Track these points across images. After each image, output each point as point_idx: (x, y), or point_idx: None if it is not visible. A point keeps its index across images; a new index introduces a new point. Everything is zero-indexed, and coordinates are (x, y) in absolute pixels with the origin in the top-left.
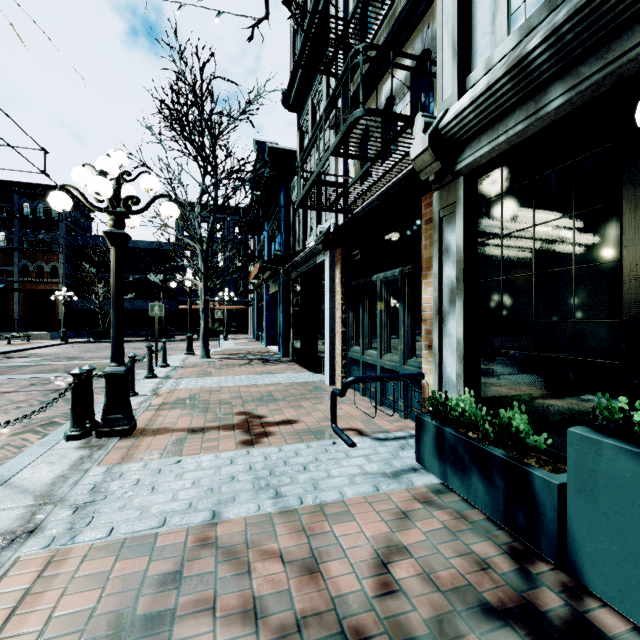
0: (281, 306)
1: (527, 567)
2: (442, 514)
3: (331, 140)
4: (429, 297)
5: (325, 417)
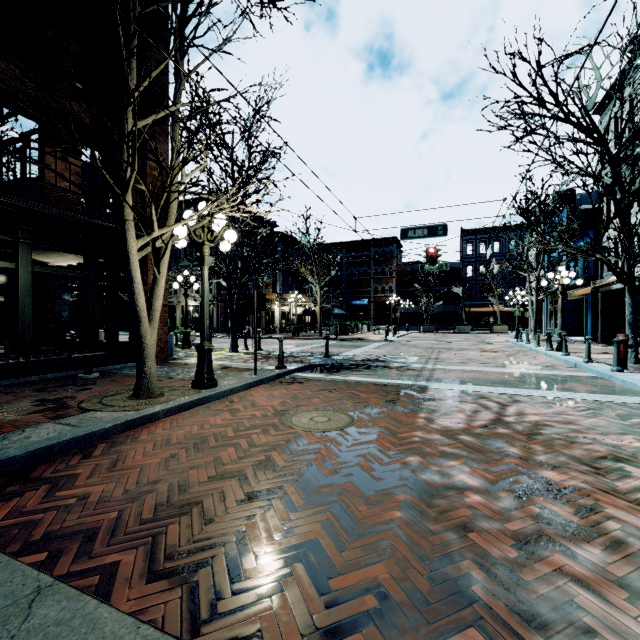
0: (590, 309)
1: None
2: None
3: None
4: None
5: None
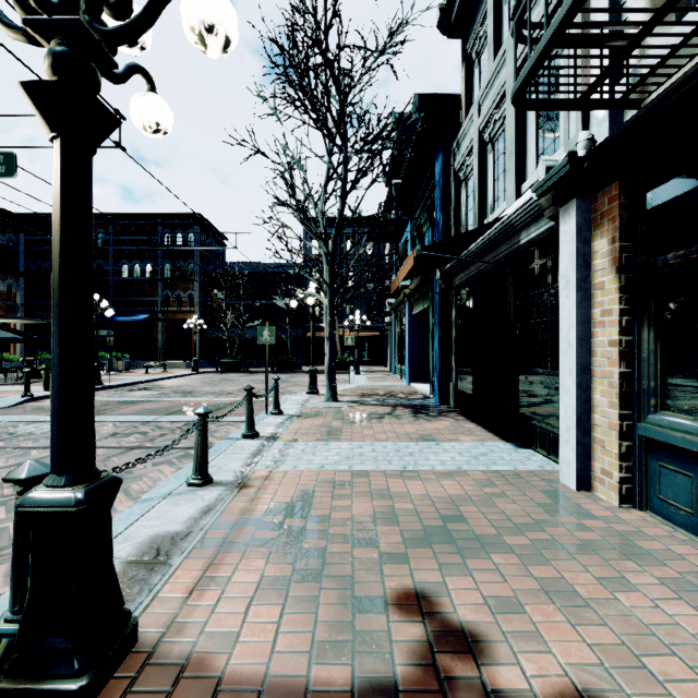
0: (436, 328)
1: None
2: None
3: None
4: None
5: None
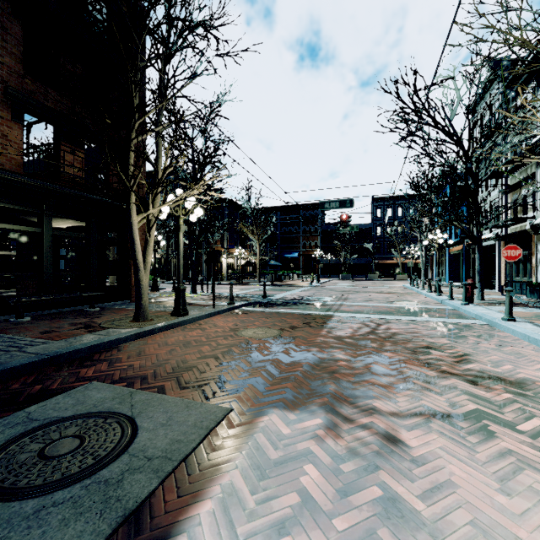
0: (464, 261)
1: (539, 301)
2: (527, 300)
3: (498, 197)
4: (534, 261)
5: (498, 295)
